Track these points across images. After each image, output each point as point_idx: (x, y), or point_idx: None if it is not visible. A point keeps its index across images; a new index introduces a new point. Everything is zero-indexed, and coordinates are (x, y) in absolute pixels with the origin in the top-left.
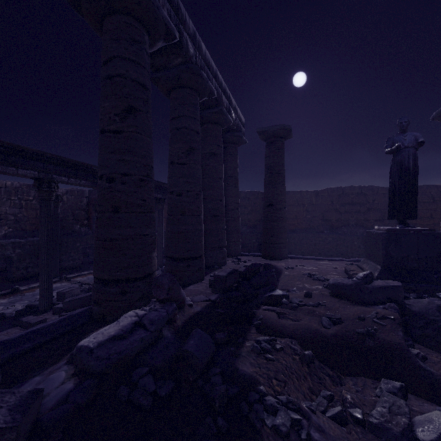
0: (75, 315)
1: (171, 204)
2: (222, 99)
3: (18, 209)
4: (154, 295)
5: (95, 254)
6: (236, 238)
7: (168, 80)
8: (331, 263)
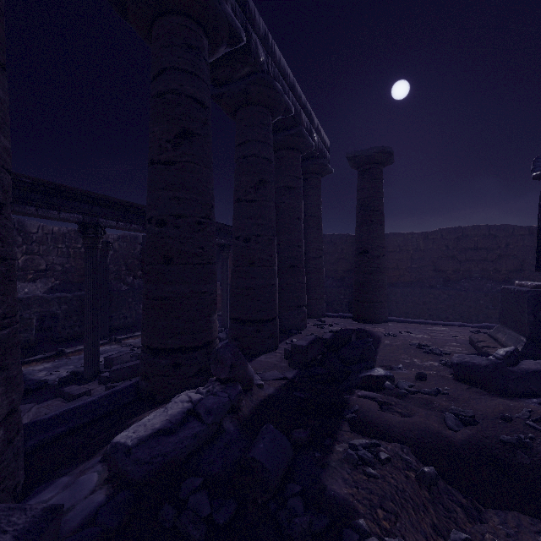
0: (119, 391)
1: (237, 252)
2: (301, 117)
3: (65, 258)
4: (213, 373)
5: (143, 316)
6: (318, 294)
7: (233, 96)
8: (448, 329)
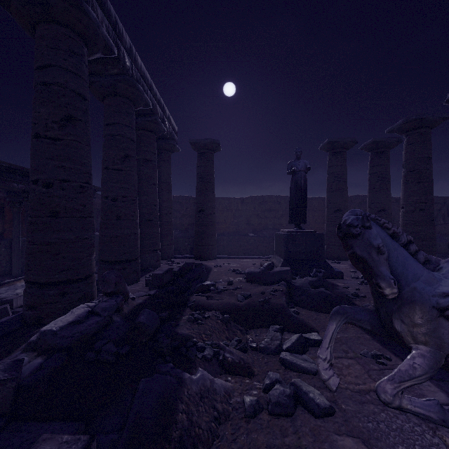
0: (4, 323)
1: (106, 208)
2: (156, 109)
3: None
4: (102, 290)
5: (28, 259)
6: (169, 241)
7: (103, 86)
8: (251, 260)
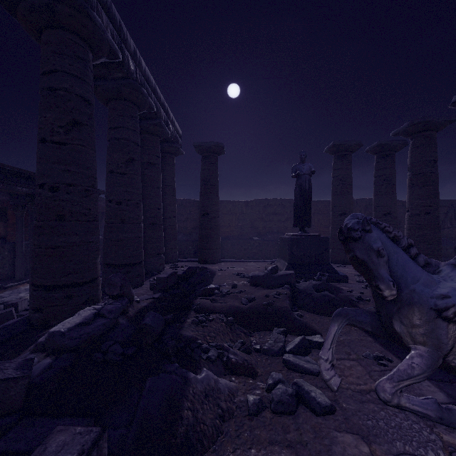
0: (10, 325)
1: (110, 212)
2: (160, 112)
3: None
4: (108, 292)
5: (35, 262)
6: (173, 245)
7: (107, 90)
8: (256, 264)
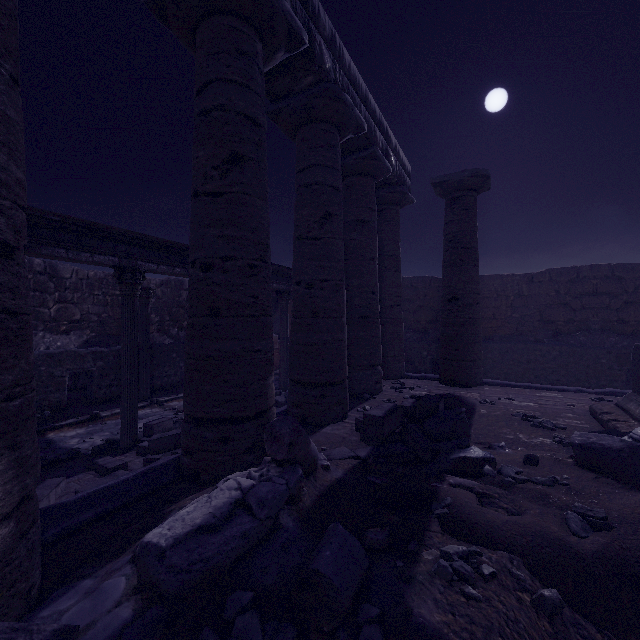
0: (158, 468)
1: (298, 300)
2: (375, 136)
3: (102, 307)
4: (268, 452)
5: (185, 379)
6: (396, 350)
7: (293, 112)
8: (561, 396)
